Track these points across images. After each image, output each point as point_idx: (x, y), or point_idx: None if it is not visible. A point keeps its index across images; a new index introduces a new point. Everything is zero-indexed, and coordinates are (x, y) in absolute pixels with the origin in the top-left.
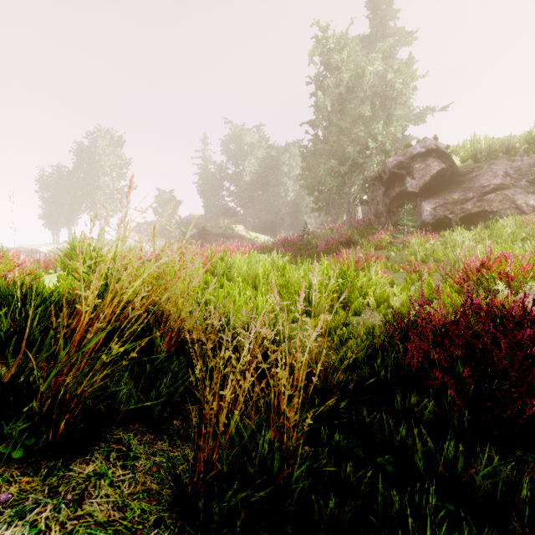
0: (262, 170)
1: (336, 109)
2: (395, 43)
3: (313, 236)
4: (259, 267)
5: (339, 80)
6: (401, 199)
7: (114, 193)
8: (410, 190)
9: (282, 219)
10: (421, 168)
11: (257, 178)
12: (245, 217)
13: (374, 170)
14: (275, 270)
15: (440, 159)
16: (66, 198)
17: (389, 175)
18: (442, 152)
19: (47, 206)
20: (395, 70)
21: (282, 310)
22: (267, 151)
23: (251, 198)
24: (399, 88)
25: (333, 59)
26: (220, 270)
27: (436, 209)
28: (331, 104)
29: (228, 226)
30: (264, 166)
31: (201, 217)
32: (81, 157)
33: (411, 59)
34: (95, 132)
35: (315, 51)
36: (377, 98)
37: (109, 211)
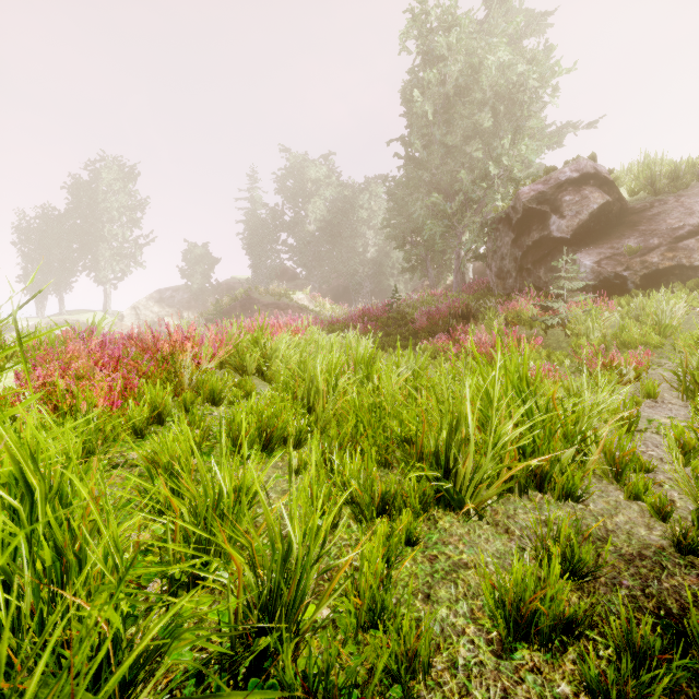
0: (331, 215)
1: (440, 120)
2: (522, 31)
3: (407, 307)
4: (318, 362)
5: (444, 78)
6: (541, 250)
7: (124, 247)
8: (556, 235)
9: (359, 284)
10: (574, 201)
11: (324, 227)
12: (308, 281)
13: (497, 209)
14: (350, 360)
15: (601, 188)
16: (55, 253)
17: (522, 214)
18: (604, 178)
19: (28, 263)
20: (528, 61)
21: (372, 496)
22: (339, 191)
23: (316, 255)
24: (533, 87)
25: (436, 43)
26: (251, 362)
27: (601, 263)
28: (433, 110)
29: (284, 293)
30: (335, 211)
31: (246, 281)
32: (77, 196)
33: (551, 45)
34: (98, 161)
35: (409, 33)
36: (501, 102)
37: (117, 271)
